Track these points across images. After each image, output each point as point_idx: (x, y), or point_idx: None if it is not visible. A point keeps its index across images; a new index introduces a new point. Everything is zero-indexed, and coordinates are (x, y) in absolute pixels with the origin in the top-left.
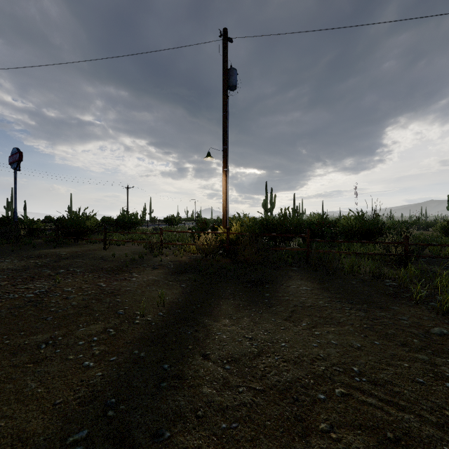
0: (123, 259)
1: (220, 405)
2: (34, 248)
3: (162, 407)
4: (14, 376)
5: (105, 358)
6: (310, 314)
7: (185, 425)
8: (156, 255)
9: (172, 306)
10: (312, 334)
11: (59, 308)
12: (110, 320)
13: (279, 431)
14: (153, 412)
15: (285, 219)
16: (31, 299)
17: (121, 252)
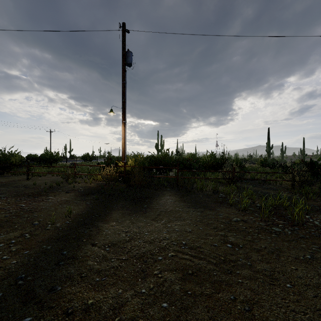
0: (43, 187)
1: (97, 269)
2: None
3: (58, 274)
4: None
5: (20, 253)
6: (168, 216)
7: (72, 282)
8: (70, 182)
9: (77, 217)
10: (165, 227)
11: None
12: (27, 229)
13: (130, 277)
14: (52, 278)
15: (166, 156)
16: None
17: (41, 182)
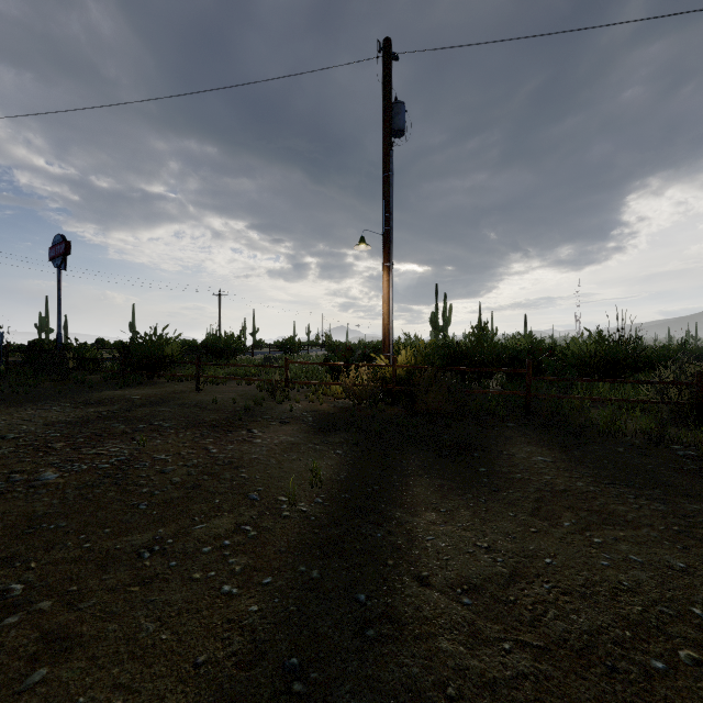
0: (231, 408)
1: (482, 675)
2: (91, 388)
3: (383, 677)
4: (115, 608)
5: (253, 579)
6: (570, 505)
7: None
8: (280, 400)
9: (333, 488)
10: (591, 543)
11: (155, 488)
12: (241, 511)
13: None
14: (371, 686)
15: (481, 343)
16: (107, 472)
17: (223, 396)
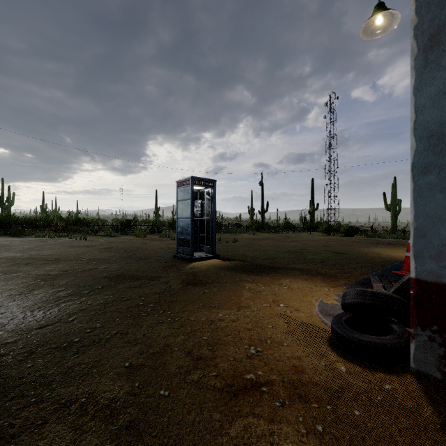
0: None
1: None
2: None
3: None
4: None
5: None
6: None
7: None
8: None
9: None
10: None
11: None
12: None
13: None
14: None
15: (8, 217)
16: None
17: None
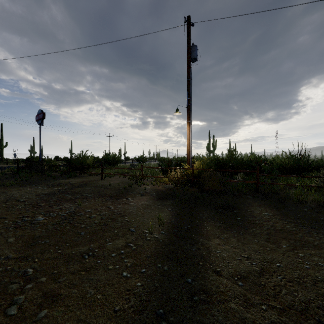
0: (117, 188)
1: (253, 322)
2: (54, 178)
3: (205, 321)
4: (75, 282)
5: (137, 270)
6: (284, 237)
7: None
8: (140, 184)
9: (168, 226)
10: (298, 256)
11: (87, 225)
12: (127, 237)
13: None
14: None
15: (233, 158)
16: (65, 217)
17: (113, 182)
